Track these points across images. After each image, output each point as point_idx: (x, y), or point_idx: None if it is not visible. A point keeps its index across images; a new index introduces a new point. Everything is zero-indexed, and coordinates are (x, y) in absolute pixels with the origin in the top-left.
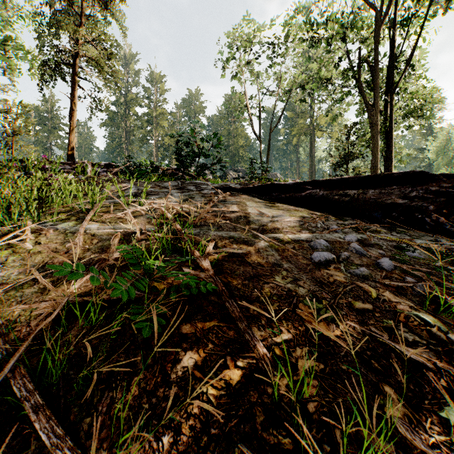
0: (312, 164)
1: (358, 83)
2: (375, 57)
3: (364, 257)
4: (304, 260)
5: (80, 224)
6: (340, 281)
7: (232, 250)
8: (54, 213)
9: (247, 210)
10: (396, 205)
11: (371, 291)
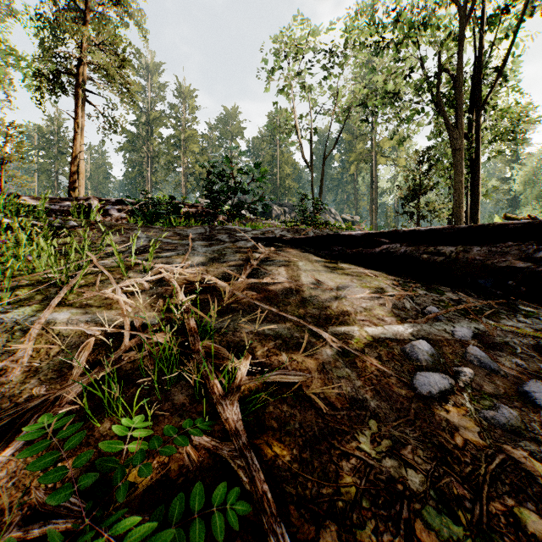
0: (373, 198)
1: (437, 98)
2: (459, 65)
3: (497, 376)
4: (402, 388)
5: (43, 311)
6: (475, 446)
7: (280, 378)
8: (5, 293)
9: (300, 277)
10: (513, 269)
11: (540, 473)
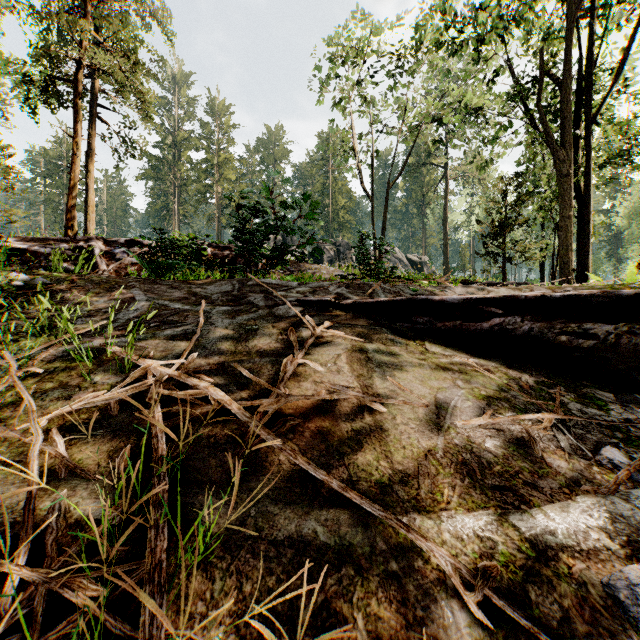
0: (446, 234)
1: (538, 108)
2: (566, 66)
3: None
4: None
5: None
6: None
7: None
8: None
9: (372, 379)
10: None
11: None
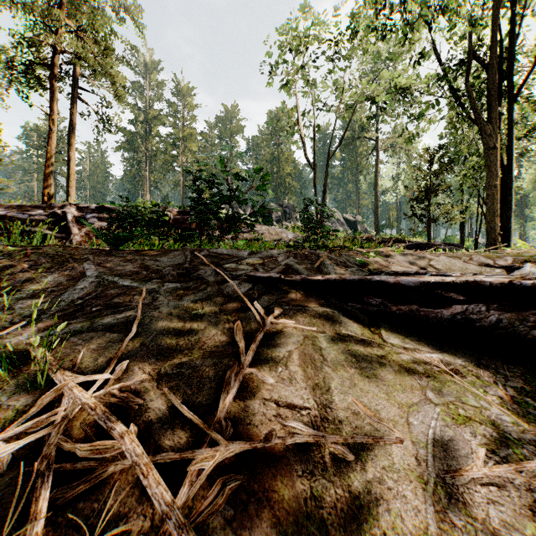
0: (376, 197)
1: (466, 87)
2: (492, 49)
3: None
4: None
5: None
6: None
7: None
8: None
9: (330, 393)
10: None
11: None
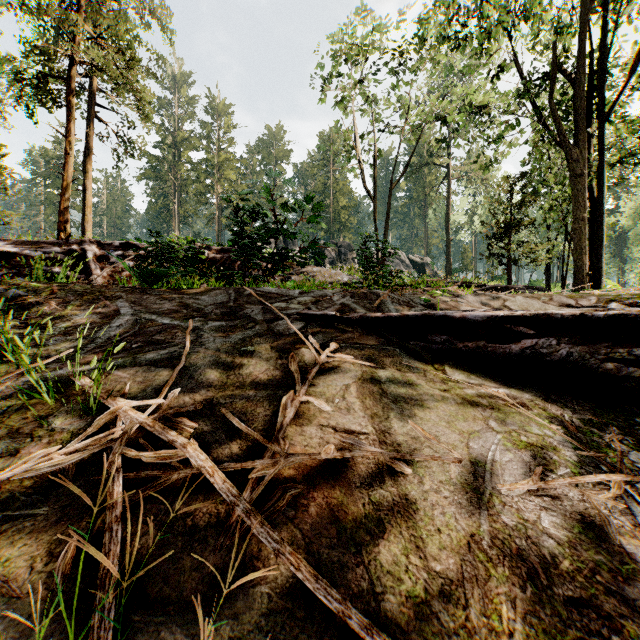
0: (448, 235)
1: (550, 105)
2: (580, 61)
3: None
4: None
5: None
6: None
7: None
8: None
9: (389, 420)
10: None
11: None
